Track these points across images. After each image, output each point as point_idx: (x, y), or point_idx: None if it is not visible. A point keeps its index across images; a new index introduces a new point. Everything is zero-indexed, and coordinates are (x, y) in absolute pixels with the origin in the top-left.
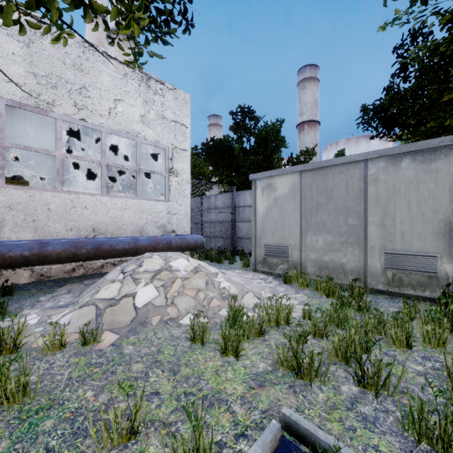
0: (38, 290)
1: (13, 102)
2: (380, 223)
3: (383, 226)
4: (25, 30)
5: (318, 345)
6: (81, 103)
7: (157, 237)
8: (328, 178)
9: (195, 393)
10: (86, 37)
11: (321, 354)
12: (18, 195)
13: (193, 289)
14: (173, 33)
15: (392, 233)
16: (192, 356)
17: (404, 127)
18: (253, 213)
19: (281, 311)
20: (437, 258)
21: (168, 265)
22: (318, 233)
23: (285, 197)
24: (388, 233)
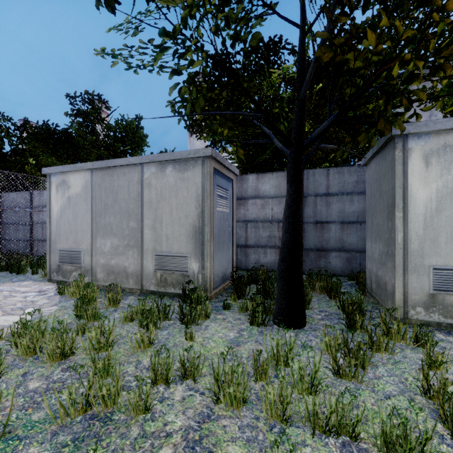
0: None
1: None
2: (152, 226)
3: (154, 229)
4: None
5: None
6: None
7: None
8: (114, 178)
9: None
10: None
11: None
12: None
13: None
14: None
15: (160, 235)
16: None
17: None
18: (47, 213)
19: None
20: (188, 258)
21: None
22: (106, 237)
23: (78, 197)
24: (157, 236)
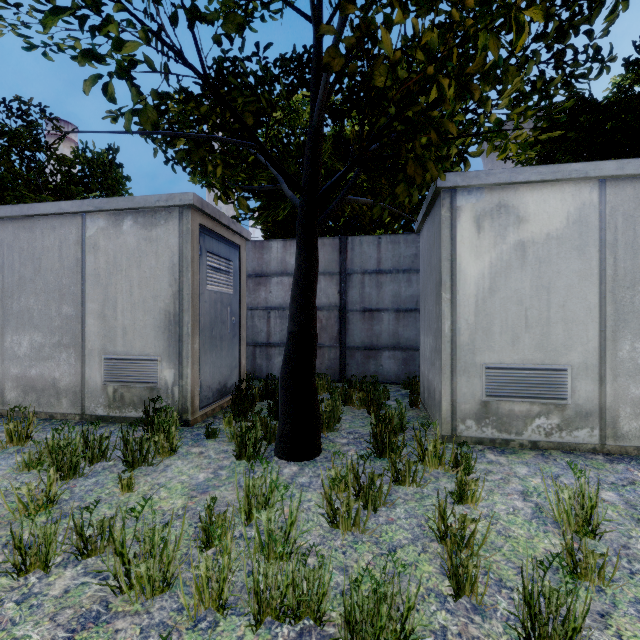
0: None
1: None
2: (100, 313)
3: (103, 318)
4: None
5: None
6: None
7: None
8: (35, 235)
9: None
10: None
11: None
12: None
13: None
14: None
15: (114, 328)
16: None
17: None
18: None
19: None
20: (158, 362)
21: None
22: (22, 331)
23: None
24: (109, 328)
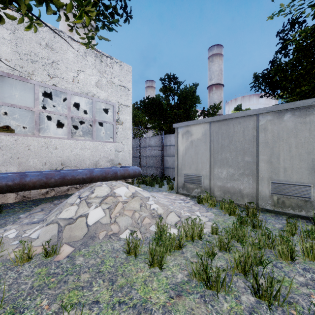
0: (20, 208)
1: (3, 73)
2: (268, 160)
3: (270, 163)
4: (4, 20)
5: (223, 257)
6: (53, 73)
7: (107, 169)
8: (229, 127)
9: (127, 302)
10: (60, 26)
11: (226, 271)
12: (7, 139)
13: (131, 210)
14: (115, 22)
15: (277, 168)
16: (127, 267)
17: (284, 89)
18: (175, 151)
19: (195, 229)
20: (311, 187)
21: (112, 192)
22: (222, 167)
23: (199, 141)
24: (274, 168)
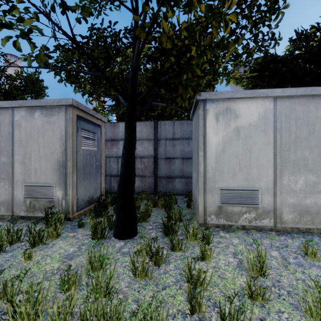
0: None
1: None
2: (22, 161)
3: (24, 164)
4: None
5: None
6: None
7: None
8: None
9: None
10: None
11: None
12: None
13: None
14: None
15: (29, 169)
16: None
17: None
18: None
19: None
20: (54, 187)
21: None
22: None
23: None
24: (27, 169)
